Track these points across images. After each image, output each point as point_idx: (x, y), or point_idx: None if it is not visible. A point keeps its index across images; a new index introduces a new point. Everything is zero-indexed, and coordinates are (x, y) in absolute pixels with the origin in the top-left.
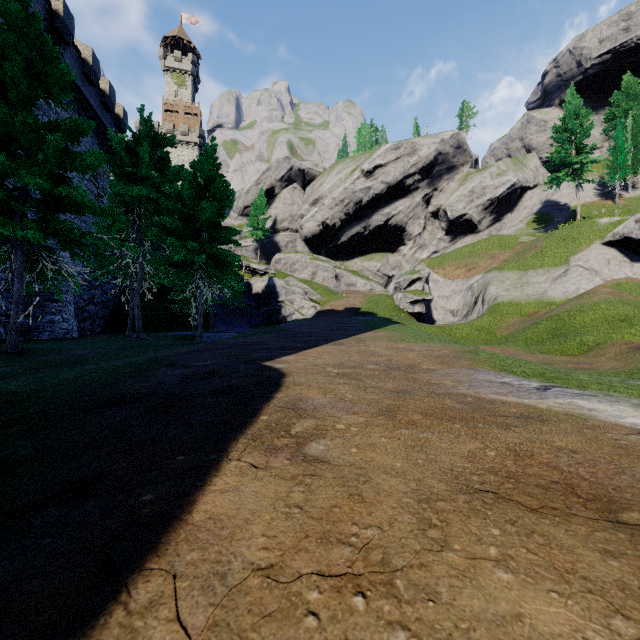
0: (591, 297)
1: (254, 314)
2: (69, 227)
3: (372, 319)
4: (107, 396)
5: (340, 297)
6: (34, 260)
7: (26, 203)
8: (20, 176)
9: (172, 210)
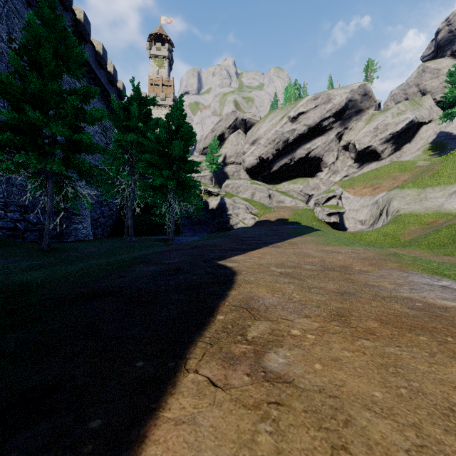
0: None
1: (210, 223)
2: (82, 162)
3: (298, 227)
4: (94, 289)
5: (273, 211)
6: (61, 186)
7: (55, 146)
8: (50, 127)
9: (153, 149)
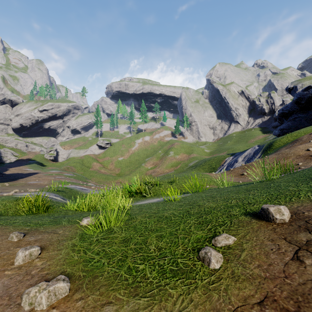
0: (77, 158)
1: None
2: None
3: (32, 162)
4: None
5: (26, 155)
6: None
7: None
8: None
9: None
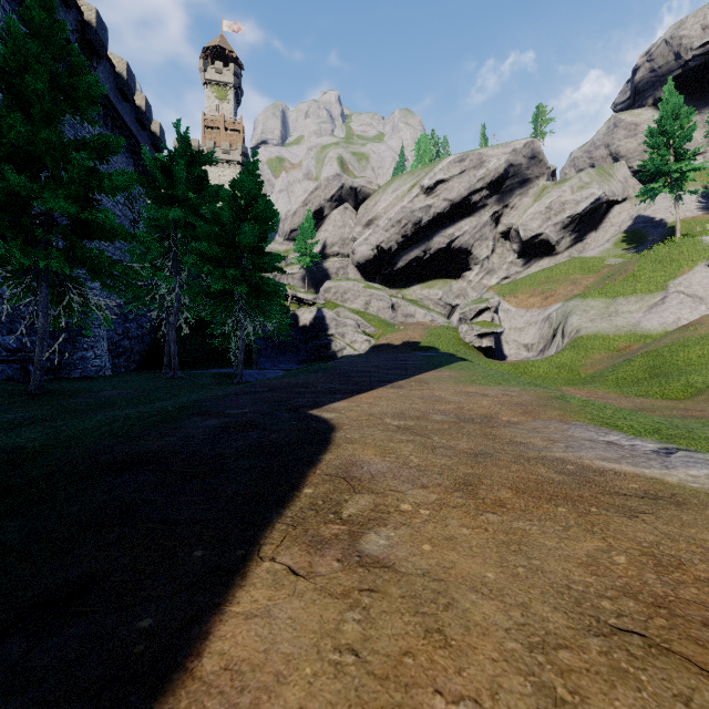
0: (697, 329)
1: (301, 349)
2: (97, 255)
3: (434, 355)
4: (124, 455)
5: (397, 330)
6: (61, 292)
7: (51, 229)
8: (44, 200)
9: (210, 235)
